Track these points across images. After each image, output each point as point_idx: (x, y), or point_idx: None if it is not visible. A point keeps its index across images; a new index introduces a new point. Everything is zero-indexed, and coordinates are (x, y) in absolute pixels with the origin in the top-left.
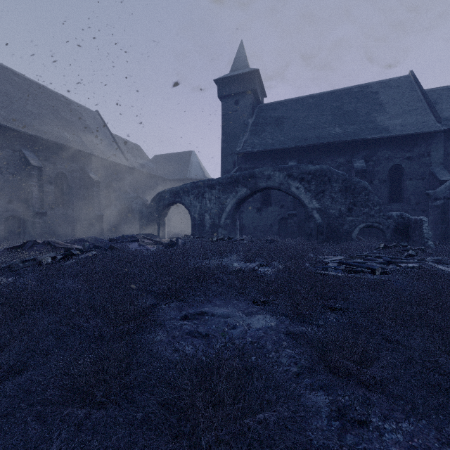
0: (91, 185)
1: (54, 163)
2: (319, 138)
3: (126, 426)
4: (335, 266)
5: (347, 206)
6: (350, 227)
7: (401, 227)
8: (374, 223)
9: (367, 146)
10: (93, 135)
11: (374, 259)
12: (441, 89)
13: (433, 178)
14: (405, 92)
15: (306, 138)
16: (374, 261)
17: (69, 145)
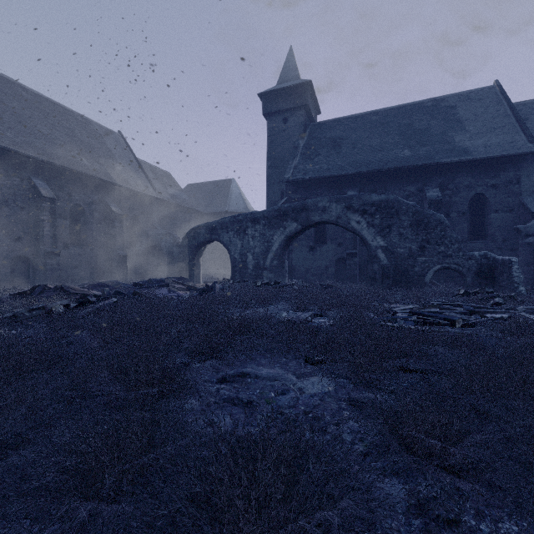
0: (113, 219)
1: (69, 194)
2: (384, 163)
3: (143, 527)
4: (406, 317)
5: (419, 244)
6: (422, 269)
7: (485, 269)
8: (452, 264)
9: (443, 172)
10: (115, 160)
11: (453, 309)
12: (533, 102)
13: (524, 210)
14: (489, 106)
15: (369, 162)
16: (453, 311)
17: (86, 173)
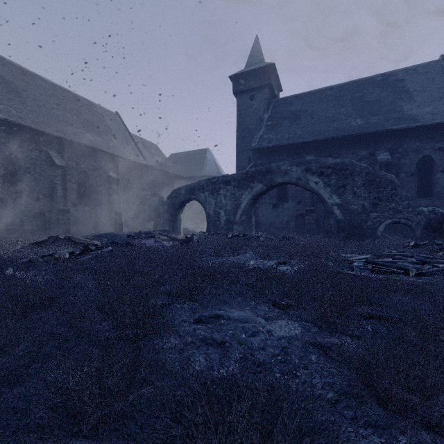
0: (111, 183)
1: (77, 163)
2: (339, 131)
3: None
4: (362, 266)
5: (371, 201)
6: (374, 223)
7: (434, 223)
8: (402, 219)
9: (392, 137)
10: (113, 135)
11: (405, 259)
12: None
13: None
14: (435, 78)
15: (325, 131)
16: (406, 261)
17: (90, 145)
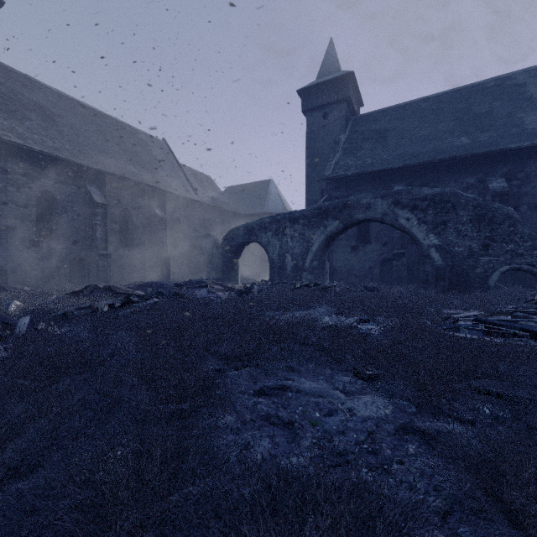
0: (157, 223)
1: (119, 199)
2: (437, 153)
3: None
4: (471, 326)
5: (481, 242)
6: (486, 271)
7: None
8: (523, 265)
9: (509, 159)
10: (160, 166)
11: (529, 317)
12: None
13: None
14: None
15: (419, 153)
16: (531, 320)
17: (134, 179)
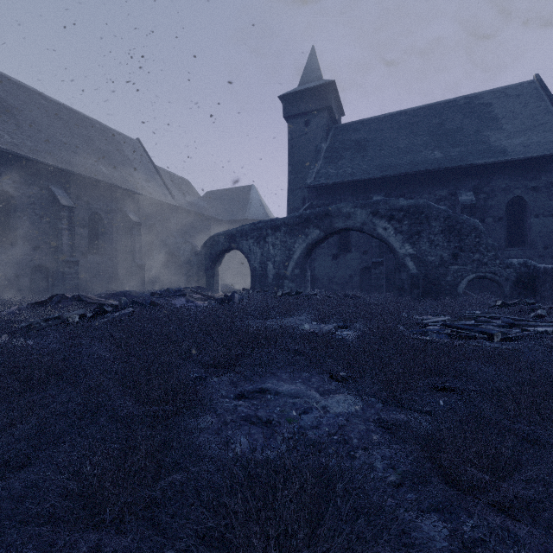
0: (131, 228)
1: (87, 202)
2: (413, 165)
3: None
4: (438, 330)
5: (451, 251)
6: (455, 279)
7: (525, 279)
8: (487, 273)
9: (477, 174)
10: (134, 168)
11: (490, 321)
12: None
13: None
14: (528, 102)
15: (396, 165)
16: (490, 324)
17: (105, 181)
